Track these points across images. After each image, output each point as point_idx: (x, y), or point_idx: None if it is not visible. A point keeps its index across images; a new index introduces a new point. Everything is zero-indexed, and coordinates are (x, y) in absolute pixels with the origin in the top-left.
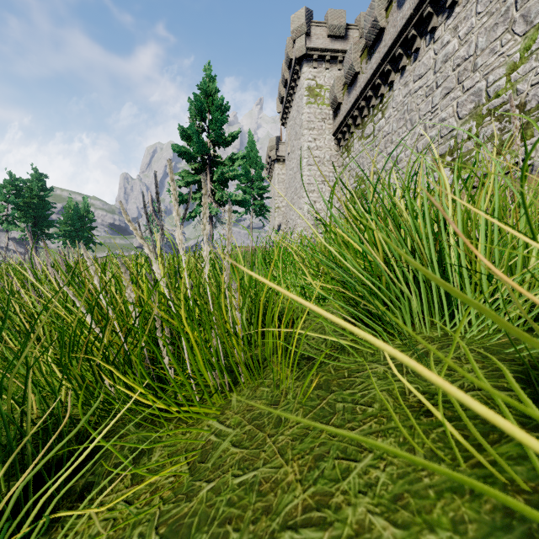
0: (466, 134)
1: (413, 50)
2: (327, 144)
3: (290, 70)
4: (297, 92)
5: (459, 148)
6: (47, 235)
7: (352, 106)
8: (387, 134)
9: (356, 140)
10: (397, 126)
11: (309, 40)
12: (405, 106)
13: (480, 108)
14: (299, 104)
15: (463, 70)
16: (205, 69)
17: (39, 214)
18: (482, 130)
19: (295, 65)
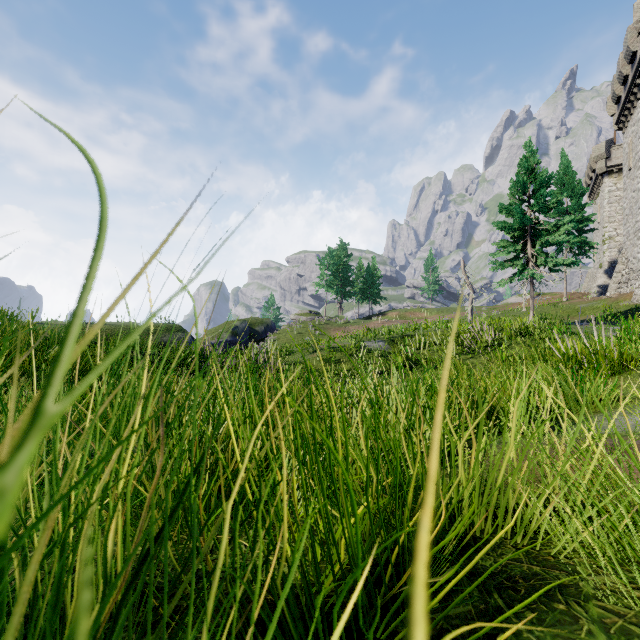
0: None
1: None
2: None
3: (632, 63)
4: None
5: None
6: (349, 293)
7: None
8: None
9: None
10: None
11: None
12: None
13: None
14: None
15: None
16: (526, 146)
17: (344, 277)
18: None
19: None
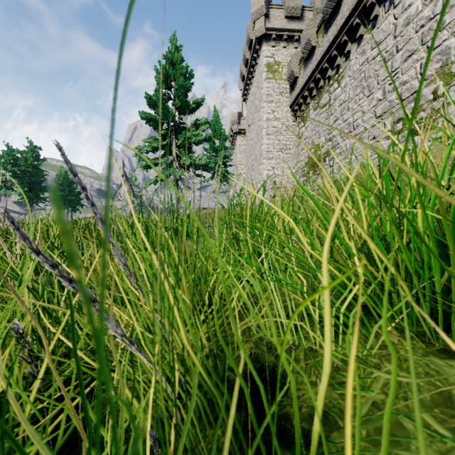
0: (431, 94)
1: (372, 18)
2: (284, 115)
3: (250, 50)
4: (257, 69)
5: (423, 109)
6: (40, 199)
7: (308, 79)
8: (344, 102)
9: (312, 110)
10: (354, 94)
11: (268, 20)
12: (362, 74)
13: (448, 66)
14: (259, 80)
15: (428, 30)
16: (171, 40)
17: (33, 180)
18: (450, 88)
19: (255, 44)
